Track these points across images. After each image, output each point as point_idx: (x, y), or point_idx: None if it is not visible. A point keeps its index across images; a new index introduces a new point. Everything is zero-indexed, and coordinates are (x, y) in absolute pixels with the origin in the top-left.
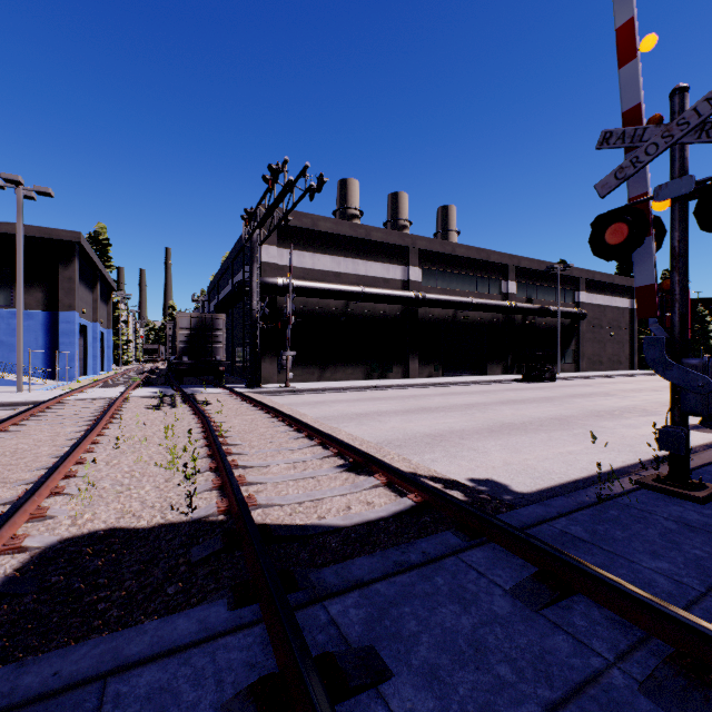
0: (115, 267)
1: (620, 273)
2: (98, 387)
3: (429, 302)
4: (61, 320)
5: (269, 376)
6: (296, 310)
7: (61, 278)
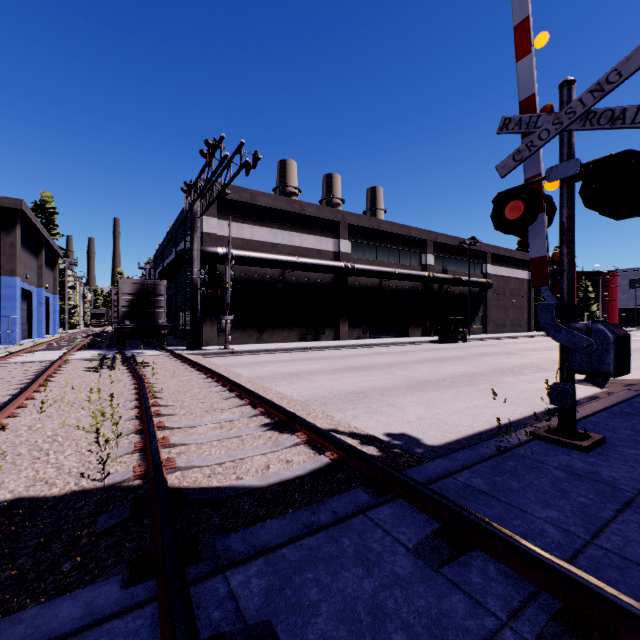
0: (61, 235)
1: (520, 249)
2: (39, 350)
3: (358, 271)
4: (3, 285)
5: (210, 339)
6: (236, 278)
7: (3, 244)
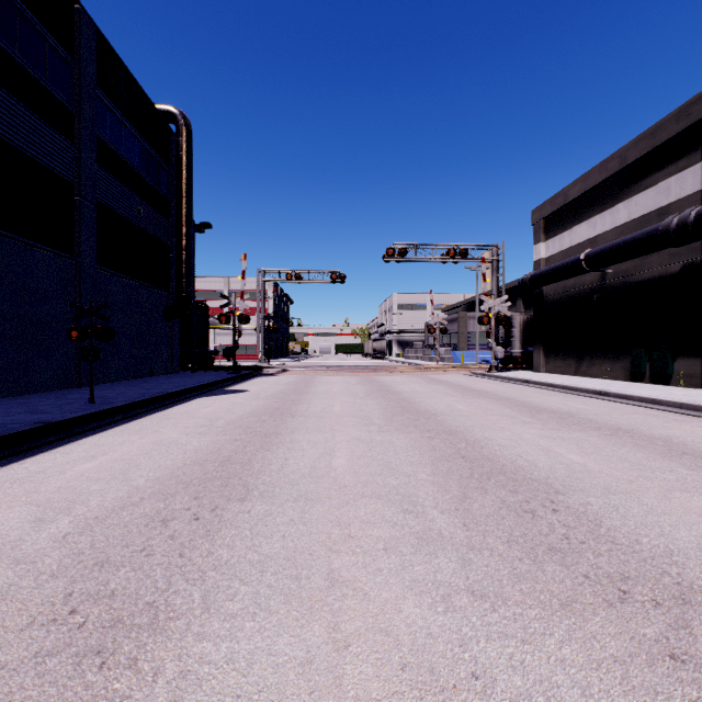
0: None
1: None
2: None
3: None
4: None
5: (537, 365)
6: (557, 298)
7: None
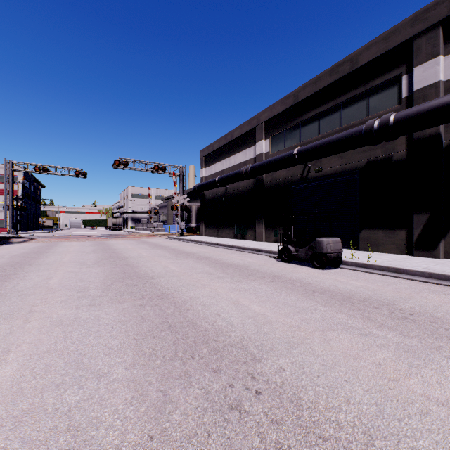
0: None
1: None
2: None
3: (252, 171)
4: None
5: (202, 232)
6: (210, 198)
7: None
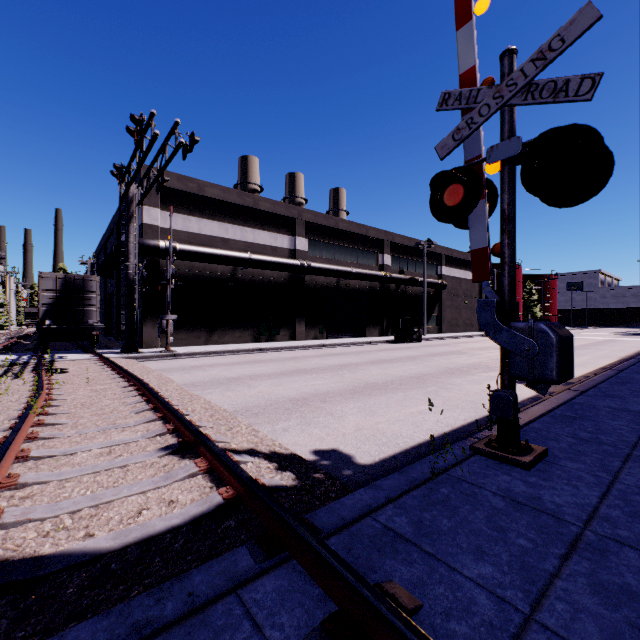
0: None
1: None
2: None
3: (314, 270)
4: None
5: (151, 340)
6: (181, 274)
7: None
